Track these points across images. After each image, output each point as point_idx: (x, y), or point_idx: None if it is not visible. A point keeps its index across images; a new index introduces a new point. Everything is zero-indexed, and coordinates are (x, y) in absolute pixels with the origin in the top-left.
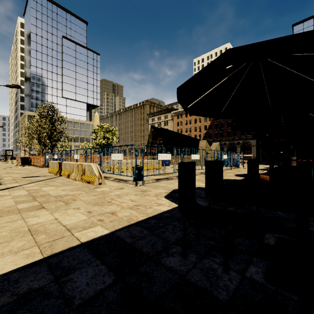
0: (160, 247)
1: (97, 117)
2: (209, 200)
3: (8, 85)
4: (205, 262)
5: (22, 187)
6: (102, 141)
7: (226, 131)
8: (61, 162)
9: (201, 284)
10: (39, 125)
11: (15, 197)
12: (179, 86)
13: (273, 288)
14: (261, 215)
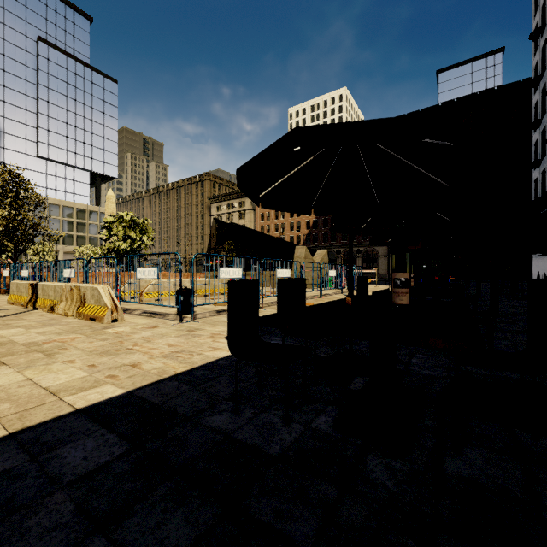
0: (203, 405)
1: (111, 198)
2: (282, 337)
3: None
4: (264, 417)
5: None
6: (122, 244)
7: None
8: (37, 283)
9: (251, 441)
10: None
11: None
12: (240, 167)
13: (339, 436)
14: (355, 355)
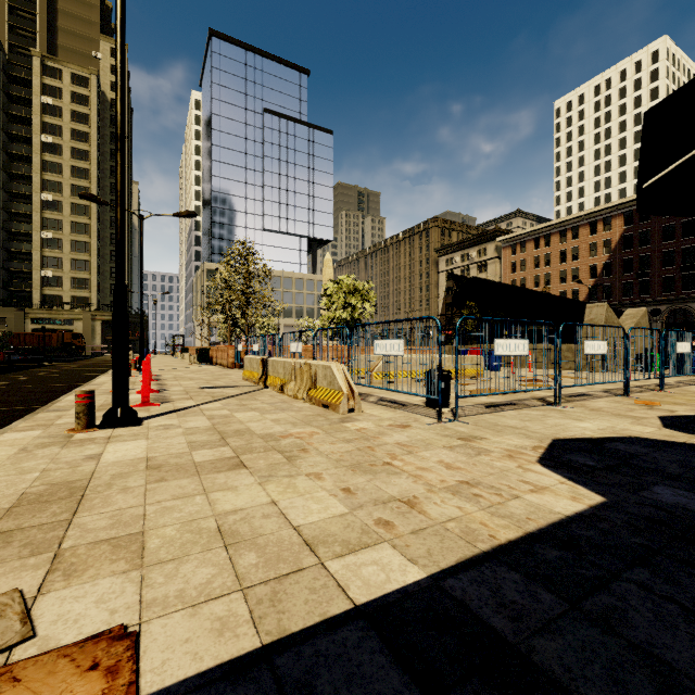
0: None
1: (329, 263)
2: None
3: (176, 214)
4: None
5: (201, 410)
6: (342, 314)
7: (661, 276)
8: (267, 358)
9: None
10: (226, 287)
11: (189, 433)
12: (665, 99)
13: None
14: None
